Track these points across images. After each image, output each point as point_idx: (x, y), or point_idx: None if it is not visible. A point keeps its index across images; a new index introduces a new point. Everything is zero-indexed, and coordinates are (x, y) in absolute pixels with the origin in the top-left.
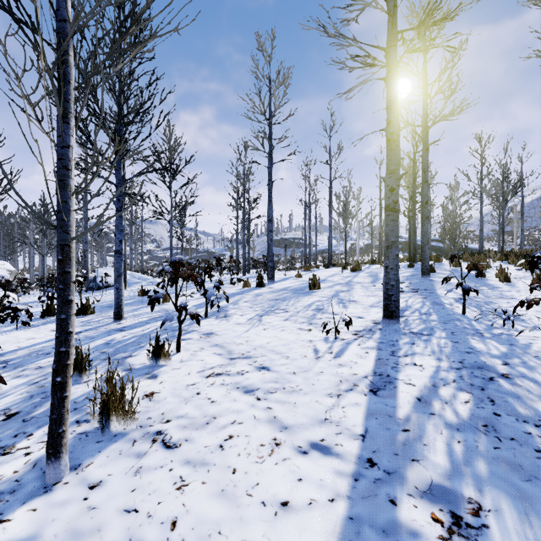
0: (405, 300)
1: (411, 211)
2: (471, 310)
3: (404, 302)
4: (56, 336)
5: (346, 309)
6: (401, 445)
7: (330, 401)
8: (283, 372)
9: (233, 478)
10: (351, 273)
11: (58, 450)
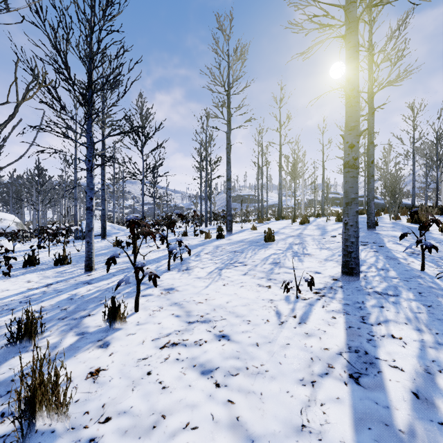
0: None
1: None
2: (428, 266)
3: None
4: None
5: (302, 263)
6: None
7: (303, 392)
8: (245, 343)
9: None
10: (300, 226)
11: None
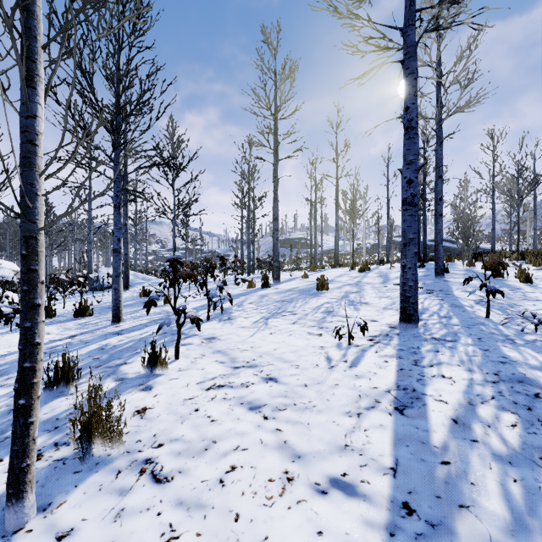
0: (420, 302)
1: (420, 210)
2: (495, 313)
3: (420, 304)
4: (19, 348)
5: (358, 312)
6: (442, 483)
7: (349, 421)
8: (293, 384)
9: (236, 527)
10: (359, 273)
11: (21, 489)
